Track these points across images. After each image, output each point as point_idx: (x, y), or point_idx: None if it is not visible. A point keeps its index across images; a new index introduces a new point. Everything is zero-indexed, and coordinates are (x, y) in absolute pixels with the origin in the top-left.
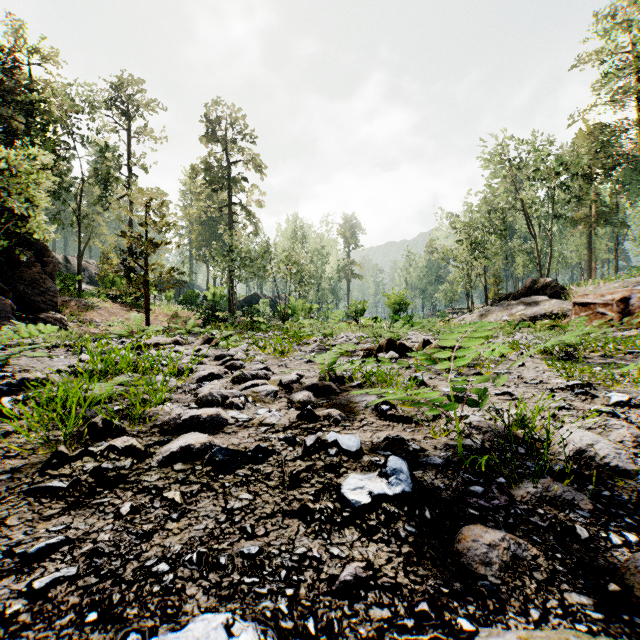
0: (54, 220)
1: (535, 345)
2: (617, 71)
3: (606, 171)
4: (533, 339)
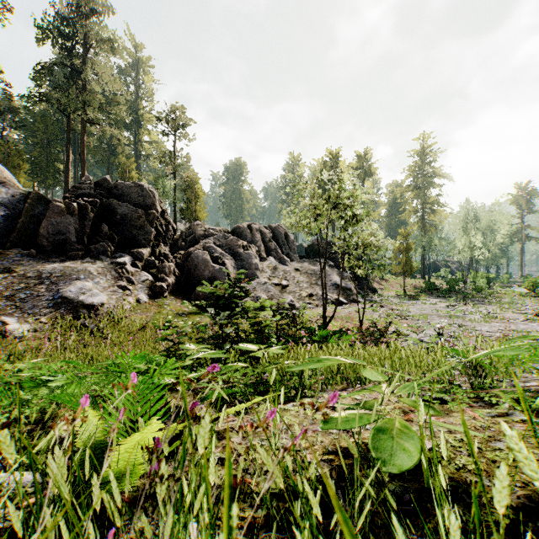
0: None
1: None
2: None
3: None
4: None
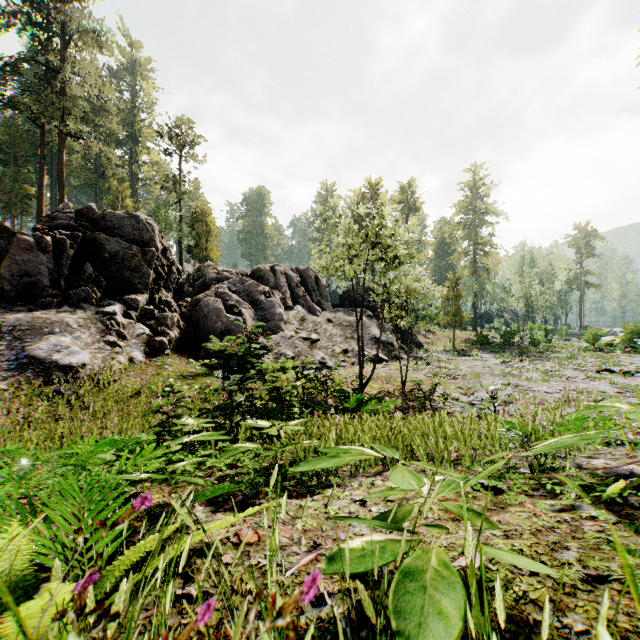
0: None
1: None
2: None
3: None
4: None
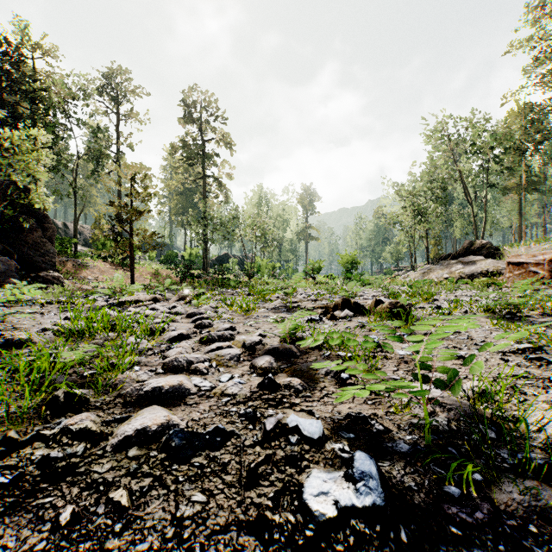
0: (54, 191)
1: (479, 304)
2: (547, 55)
3: (535, 145)
4: (473, 296)
